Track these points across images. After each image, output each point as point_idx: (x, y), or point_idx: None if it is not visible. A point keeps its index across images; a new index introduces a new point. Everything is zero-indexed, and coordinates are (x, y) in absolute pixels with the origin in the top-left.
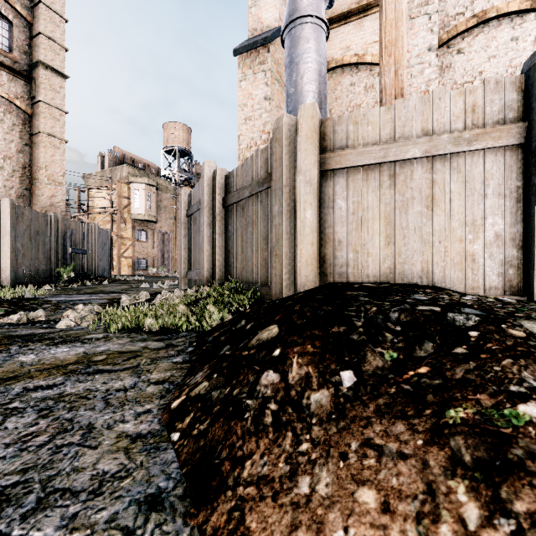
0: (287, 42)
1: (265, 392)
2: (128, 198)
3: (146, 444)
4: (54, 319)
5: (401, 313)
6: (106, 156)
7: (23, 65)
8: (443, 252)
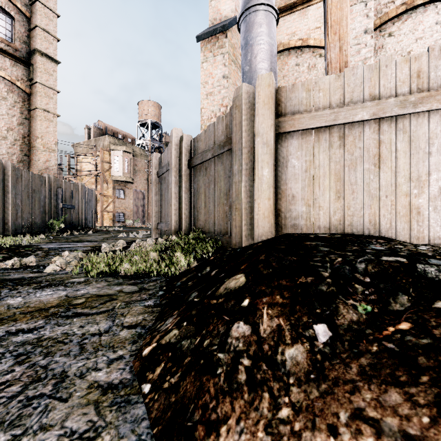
0: (243, 27)
1: (237, 345)
2: (109, 163)
3: (117, 396)
4: (43, 264)
5: (368, 264)
6: (92, 128)
7: (22, 53)
8: (389, 205)
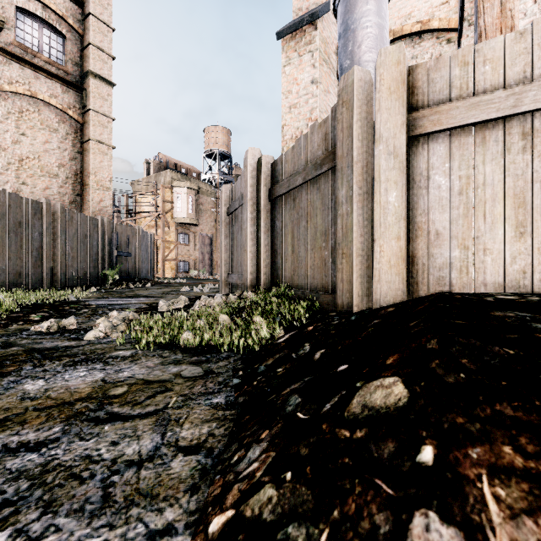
0: (341, 8)
1: None
2: (171, 203)
3: None
4: (85, 327)
5: None
6: (151, 162)
7: (75, 77)
8: None
